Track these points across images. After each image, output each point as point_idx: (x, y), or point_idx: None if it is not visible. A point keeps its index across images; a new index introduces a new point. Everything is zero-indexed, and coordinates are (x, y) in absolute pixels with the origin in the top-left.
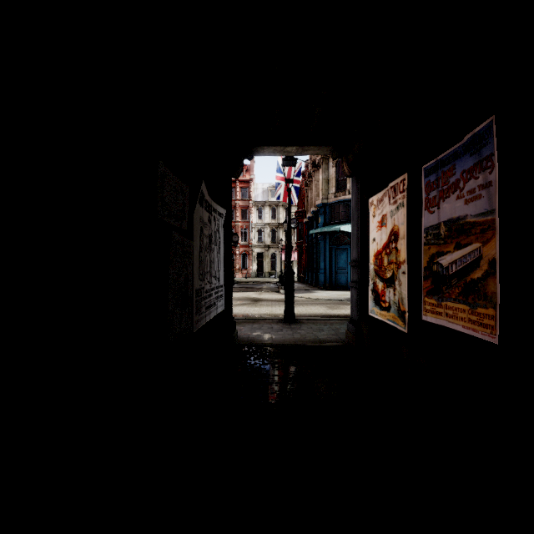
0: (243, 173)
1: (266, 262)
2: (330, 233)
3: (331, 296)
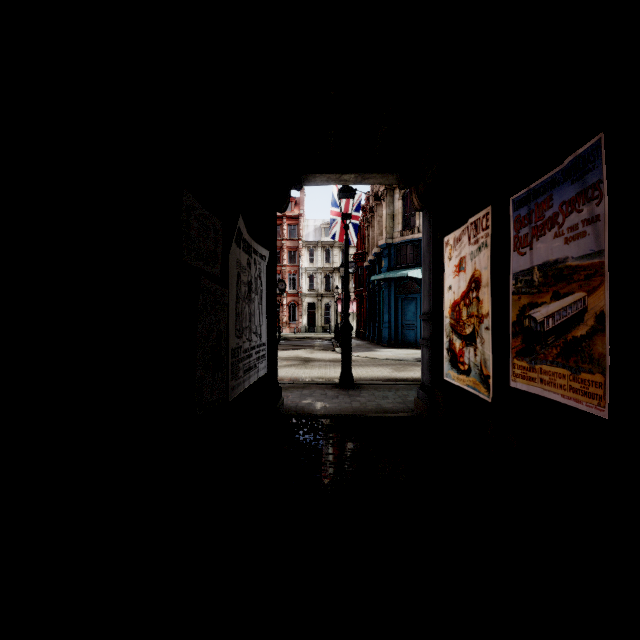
0: (291, 207)
1: (319, 314)
2: (396, 279)
3: (397, 355)
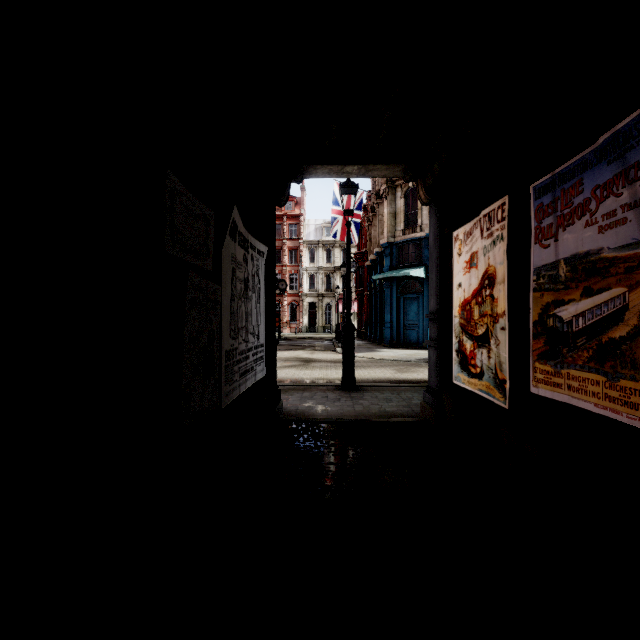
0: (291, 206)
1: (320, 314)
2: (398, 278)
3: (399, 356)
